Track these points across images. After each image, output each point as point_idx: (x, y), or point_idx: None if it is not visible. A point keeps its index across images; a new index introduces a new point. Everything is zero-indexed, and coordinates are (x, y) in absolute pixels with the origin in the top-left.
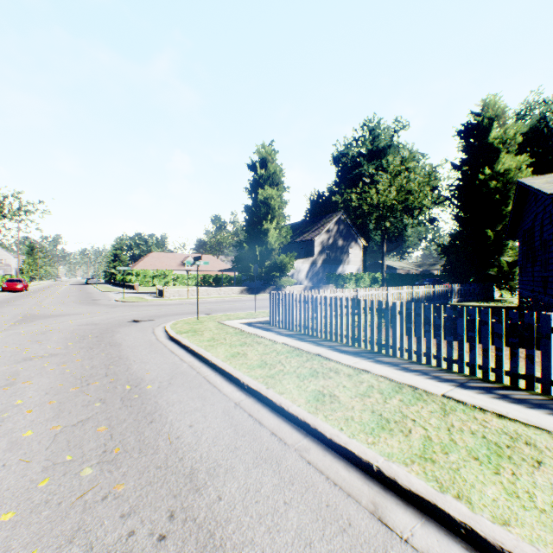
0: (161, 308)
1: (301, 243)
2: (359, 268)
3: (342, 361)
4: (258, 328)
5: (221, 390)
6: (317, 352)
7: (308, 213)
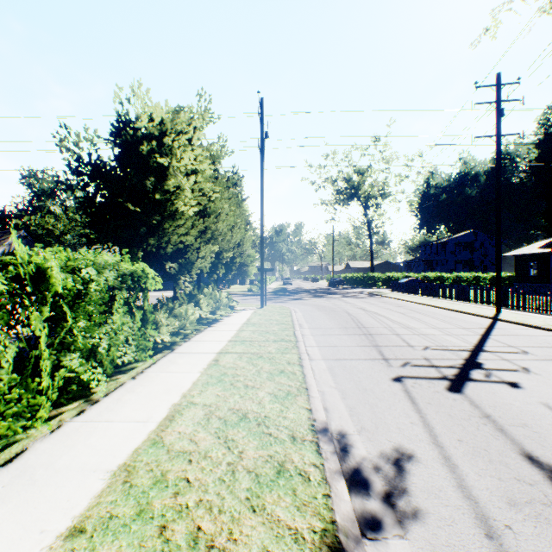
0: None
1: None
2: None
3: None
4: None
5: None
6: None
7: None
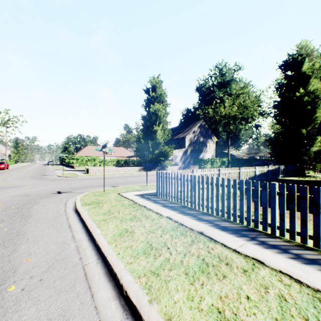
0: (83, 182)
1: (177, 139)
2: (213, 155)
3: (227, 244)
4: (148, 200)
5: (94, 296)
6: (200, 230)
7: (181, 122)
